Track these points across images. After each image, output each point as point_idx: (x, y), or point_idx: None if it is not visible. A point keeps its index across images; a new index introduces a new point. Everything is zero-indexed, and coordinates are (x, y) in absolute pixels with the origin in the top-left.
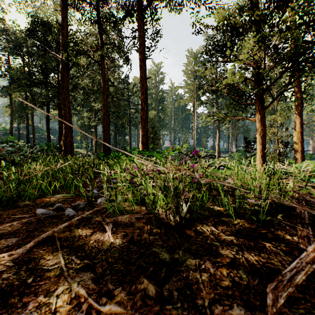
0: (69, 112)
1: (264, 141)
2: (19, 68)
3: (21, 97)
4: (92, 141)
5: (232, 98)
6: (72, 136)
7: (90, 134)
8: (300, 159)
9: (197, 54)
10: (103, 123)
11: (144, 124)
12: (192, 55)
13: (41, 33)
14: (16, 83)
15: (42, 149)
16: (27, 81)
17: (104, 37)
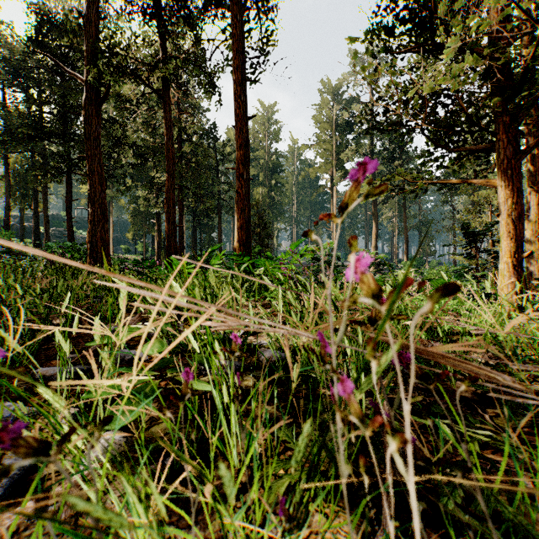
0: (101, 184)
1: (520, 229)
2: (16, 106)
3: (26, 162)
4: (154, 241)
5: (431, 140)
6: (107, 228)
7: (149, 229)
8: (538, 273)
9: (338, 88)
10: (166, 206)
11: (244, 205)
12: (330, 90)
13: (56, 44)
14: (10, 133)
15: (6, 251)
16: (30, 131)
17: (169, 48)
